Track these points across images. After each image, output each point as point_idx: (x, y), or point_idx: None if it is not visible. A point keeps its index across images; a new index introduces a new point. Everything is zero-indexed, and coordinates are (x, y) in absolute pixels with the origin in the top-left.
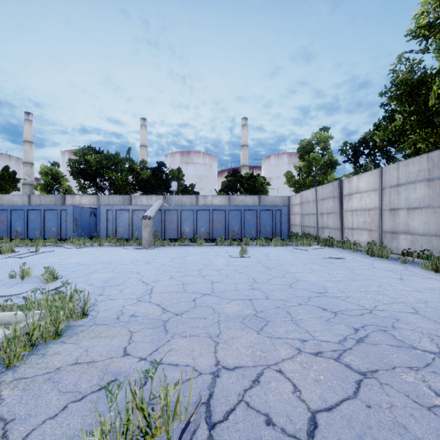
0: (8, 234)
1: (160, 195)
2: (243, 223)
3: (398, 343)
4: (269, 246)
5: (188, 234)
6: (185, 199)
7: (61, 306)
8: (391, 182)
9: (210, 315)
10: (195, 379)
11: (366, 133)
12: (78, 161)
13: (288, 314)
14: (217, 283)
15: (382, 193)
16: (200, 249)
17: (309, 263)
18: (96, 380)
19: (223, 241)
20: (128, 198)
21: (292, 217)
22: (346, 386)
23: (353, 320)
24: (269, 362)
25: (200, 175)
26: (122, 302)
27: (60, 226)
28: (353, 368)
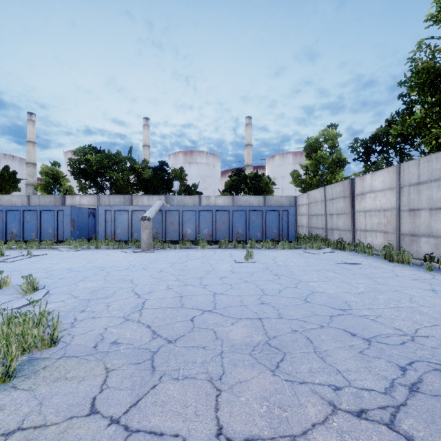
0: (3, 235)
1: (162, 195)
2: (248, 224)
3: None
4: (275, 249)
5: (190, 236)
6: (188, 199)
7: (22, 334)
8: (410, 180)
9: (210, 343)
10: None
11: (378, 129)
12: (78, 161)
13: (309, 342)
14: (220, 295)
15: (400, 192)
16: (202, 252)
17: (322, 270)
18: None
19: (226, 244)
20: (129, 198)
21: (299, 218)
22: None
23: (394, 352)
24: (294, 431)
25: (203, 175)
26: (105, 322)
27: (57, 227)
28: None
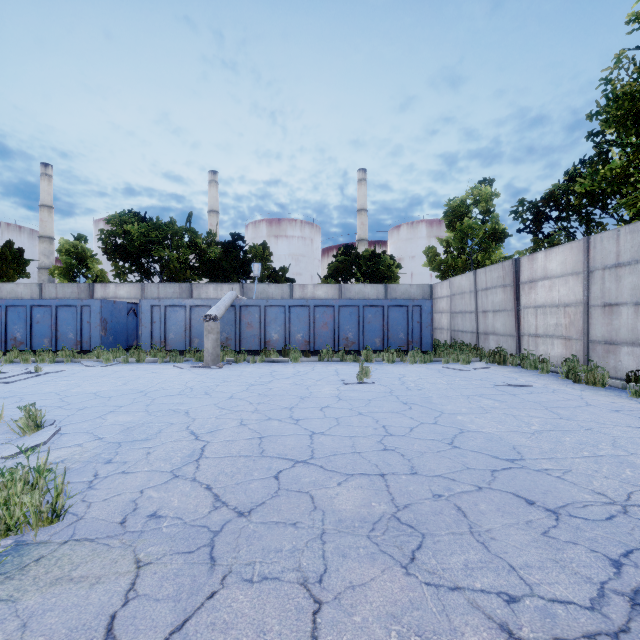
0: (2, 342)
1: (235, 284)
2: (362, 326)
3: None
4: (403, 363)
5: (277, 344)
6: (274, 290)
7: (5, 503)
8: (605, 260)
9: (305, 517)
10: None
11: (555, 185)
12: (114, 233)
13: (461, 515)
14: (321, 436)
15: (589, 279)
16: (294, 368)
17: (474, 395)
18: None
19: (330, 355)
20: (187, 288)
21: (436, 317)
22: None
23: (599, 533)
24: None
25: (296, 254)
26: (141, 481)
27: (81, 331)
28: None
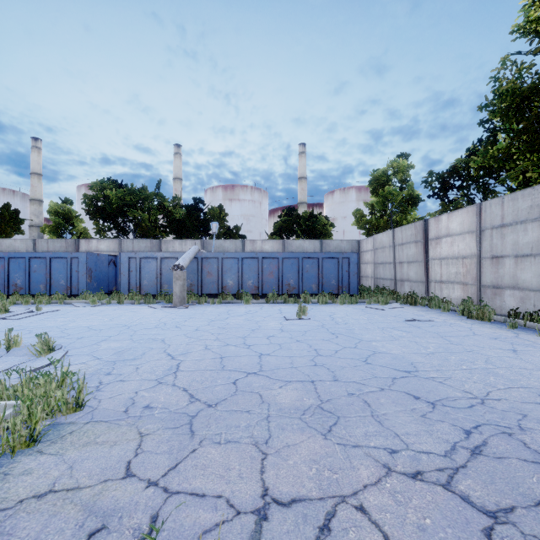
0: (5, 288)
1: (197, 239)
2: (301, 274)
3: (534, 456)
4: (334, 304)
5: (232, 289)
6: (229, 244)
7: (44, 396)
8: (493, 222)
9: (255, 407)
10: (230, 523)
11: (457, 160)
12: (95, 198)
13: (366, 405)
14: (267, 357)
15: (481, 236)
16: (246, 308)
17: (387, 328)
18: (71, 529)
19: (275, 298)
20: (157, 243)
21: (362, 267)
22: (469, 539)
23: (460, 415)
24: (344, 491)
25: (247, 215)
26: (135, 386)
27: (71, 278)
28: (474, 503)
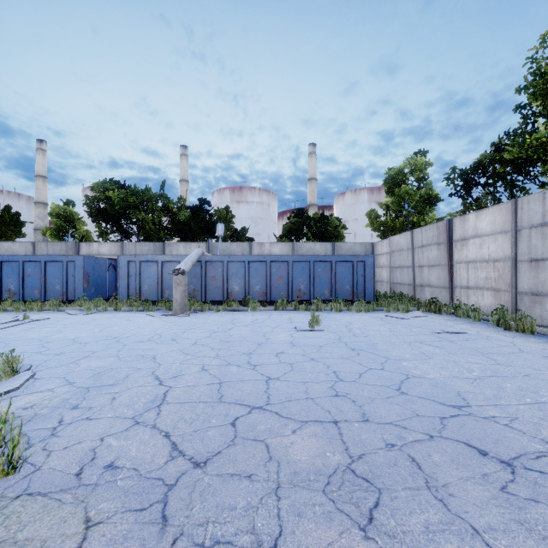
0: None
1: (202, 242)
2: (313, 279)
3: None
4: (349, 312)
5: (238, 295)
6: (235, 247)
7: None
8: (532, 220)
9: (260, 469)
10: None
11: (483, 155)
12: (97, 199)
13: (416, 468)
14: (276, 382)
15: (517, 236)
16: (253, 316)
17: (415, 342)
18: None
19: (284, 305)
20: (160, 246)
21: (377, 271)
22: None
23: None
24: None
25: (255, 217)
26: (103, 428)
27: (67, 283)
28: None
